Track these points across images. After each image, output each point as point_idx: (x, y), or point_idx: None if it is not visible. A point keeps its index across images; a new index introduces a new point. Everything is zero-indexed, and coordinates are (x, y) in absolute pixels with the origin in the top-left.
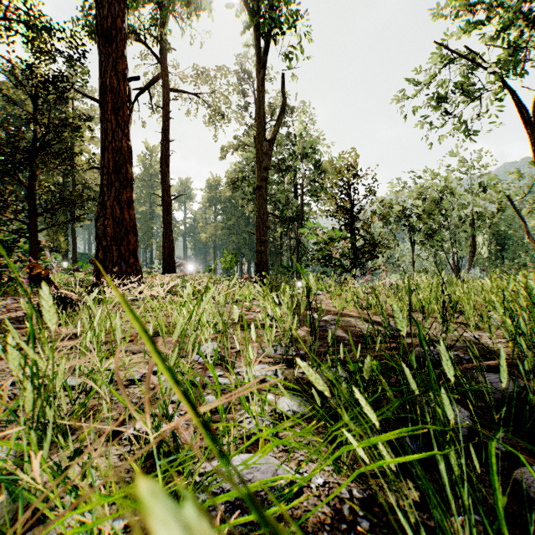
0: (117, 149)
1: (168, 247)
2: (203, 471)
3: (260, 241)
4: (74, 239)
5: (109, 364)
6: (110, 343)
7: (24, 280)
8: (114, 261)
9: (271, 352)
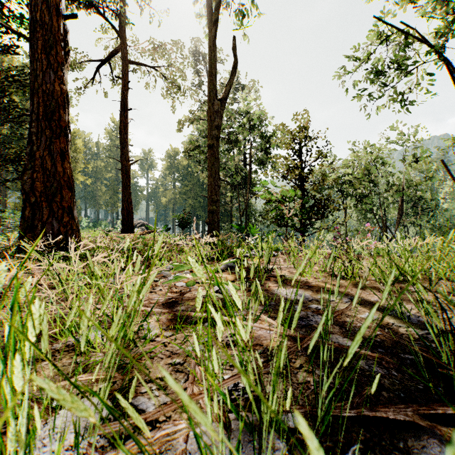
0: (48, 92)
1: (127, 208)
2: None
3: (211, 200)
4: None
5: None
6: None
7: None
8: (43, 219)
9: None
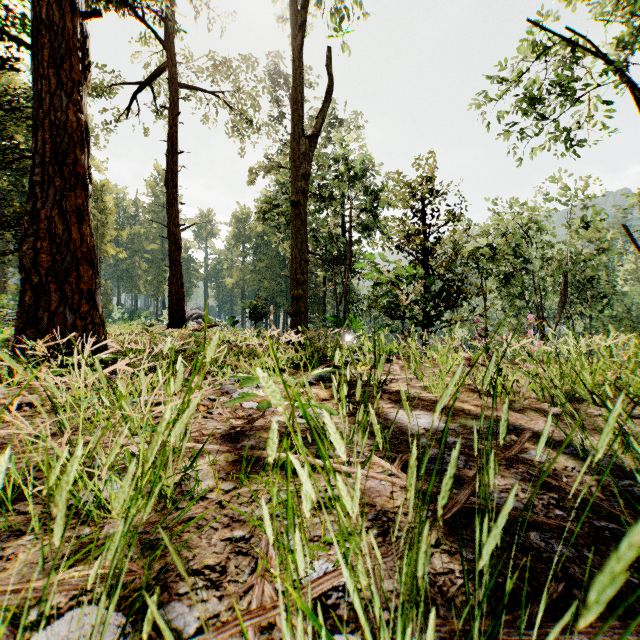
0: (58, 124)
1: (176, 293)
2: None
3: (296, 281)
4: None
5: None
6: None
7: None
8: (51, 308)
9: None
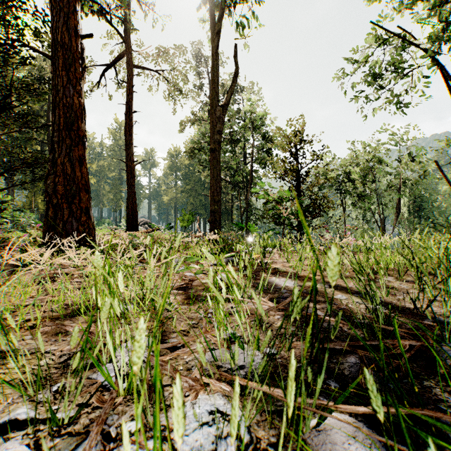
0: (68, 105)
1: (131, 207)
2: None
3: (213, 200)
4: None
5: None
6: None
7: None
8: (64, 219)
9: (226, 360)
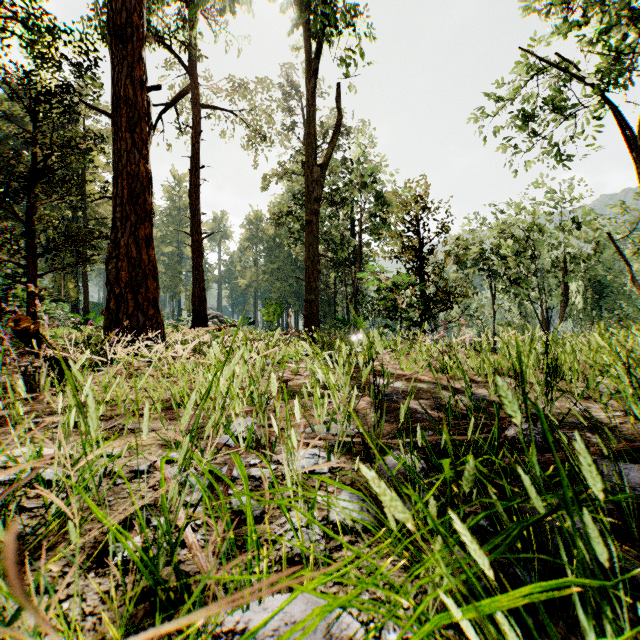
0: (133, 174)
1: (198, 296)
2: (219, 629)
3: (309, 288)
4: (86, 286)
5: (101, 453)
6: (114, 418)
7: (6, 337)
8: (129, 312)
9: (322, 431)
